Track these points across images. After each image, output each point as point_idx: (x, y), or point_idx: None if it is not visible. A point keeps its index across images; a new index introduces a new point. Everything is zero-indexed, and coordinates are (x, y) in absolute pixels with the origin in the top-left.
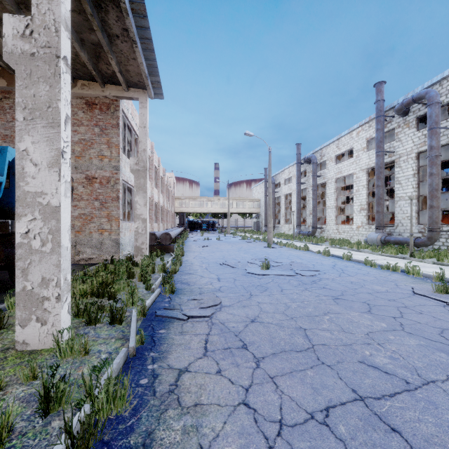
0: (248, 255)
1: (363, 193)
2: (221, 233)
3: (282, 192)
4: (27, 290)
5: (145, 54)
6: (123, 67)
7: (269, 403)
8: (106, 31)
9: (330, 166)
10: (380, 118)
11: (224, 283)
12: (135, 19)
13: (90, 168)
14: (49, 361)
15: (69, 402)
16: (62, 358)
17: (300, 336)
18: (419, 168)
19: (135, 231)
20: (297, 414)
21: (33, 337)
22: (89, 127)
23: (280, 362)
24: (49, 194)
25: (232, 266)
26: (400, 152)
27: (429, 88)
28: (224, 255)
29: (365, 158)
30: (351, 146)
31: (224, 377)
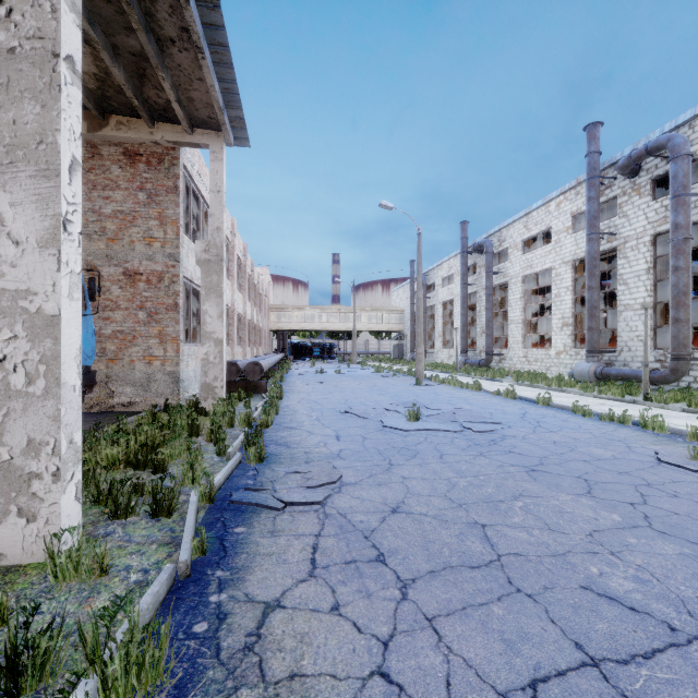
0: (386, 398)
1: (566, 300)
2: (342, 362)
3: (438, 298)
4: (1, 462)
5: (218, 71)
6: (183, 94)
7: (427, 673)
8: (154, 33)
9: (515, 257)
10: (594, 181)
11: (347, 444)
12: (200, 12)
13: (131, 257)
14: (36, 588)
15: (57, 673)
16: (60, 582)
17: (476, 538)
18: (656, 259)
19: (203, 360)
20: (478, 696)
21: (12, 542)
22: (129, 191)
23: (444, 588)
24: (41, 294)
25: (360, 416)
26: (625, 234)
27: (673, 132)
28: (346, 398)
29: (570, 245)
30: (547, 225)
31: (345, 619)
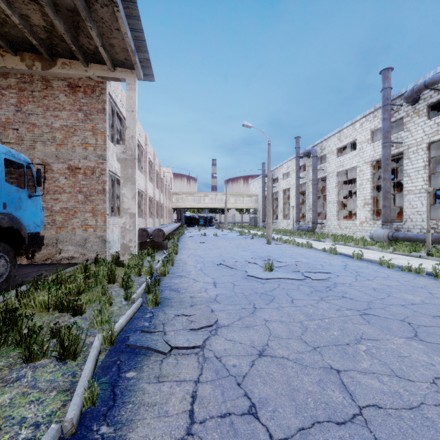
0: (247, 253)
1: (367, 187)
2: (218, 228)
3: (280, 187)
4: None
5: (130, 22)
6: (106, 41)
7: None
8: None
9: (331, 159)
10: (387, 107)
11: (221, 290)
12: None
13: (72, 157)
14: None
15: None
16: None
17: (335, 386)
18: (430, 159)
19: (121, 227)
20: None
21: None
22: (72, 112)
23: None
24: None
25: (230, 267)
26: (408, 143)
27: None
28: (221, 253)
29: (370, 150)
30: (353, 138)
31: None
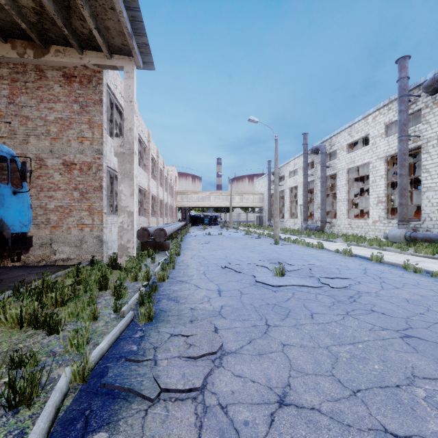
0: (255, 254)
1: (380, 184)
2: (223, 227)
3: (287, 185)
4: None
5: None
6: (100, 23)
7: None
8: None
9: (341, 156)
10: (404, 98)
11: (227, 300)
12: None
13: (68, 151)
14: None
15: None
16: None
17: None
18: None
19: (119, 227)
20: None
21: None
22: (67, 103)
23: None
24: None
25: (237, 271)
26: (428, 136)
27: None
28: (226, 254)
29: (384, 145)
30: (366, 132)
31: None
